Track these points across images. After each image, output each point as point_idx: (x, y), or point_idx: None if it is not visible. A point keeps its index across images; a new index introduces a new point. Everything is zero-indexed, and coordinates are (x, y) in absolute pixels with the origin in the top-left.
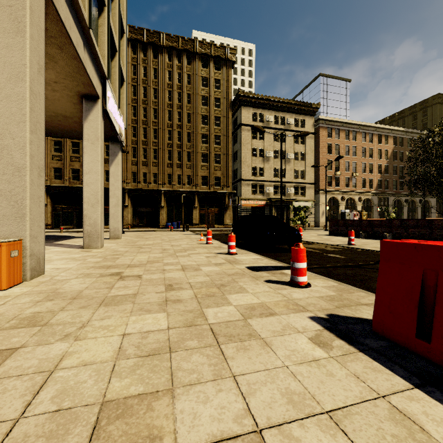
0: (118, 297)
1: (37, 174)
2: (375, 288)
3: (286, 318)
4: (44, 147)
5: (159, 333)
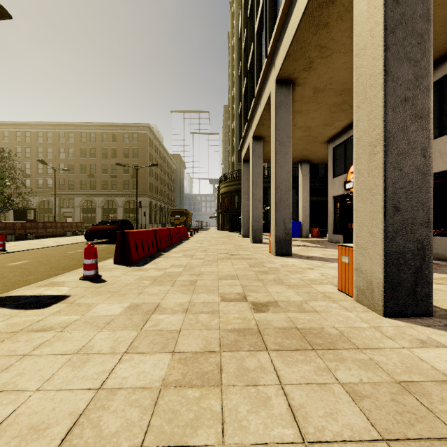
0: (230, 278)
1: (367, 157)
2: (46, 276)
3: (152, 267)
4: (384, 99)
5: (205, 267)
